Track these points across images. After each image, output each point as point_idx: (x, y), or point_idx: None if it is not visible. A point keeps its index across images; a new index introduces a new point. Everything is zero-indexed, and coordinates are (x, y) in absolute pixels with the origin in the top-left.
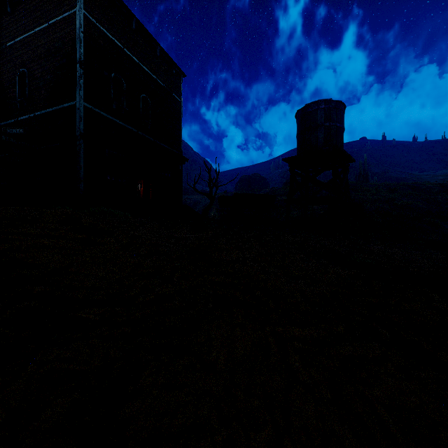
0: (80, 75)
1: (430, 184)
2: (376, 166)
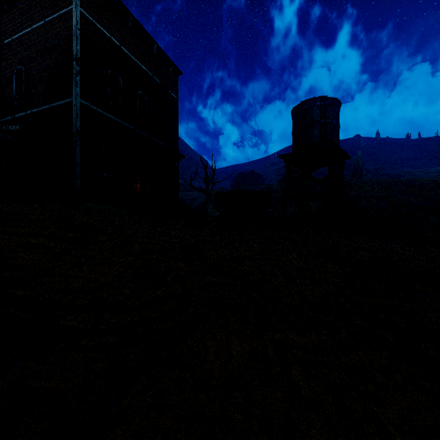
0: (77, 72)
1: (424, 181)
2: (370, 163)
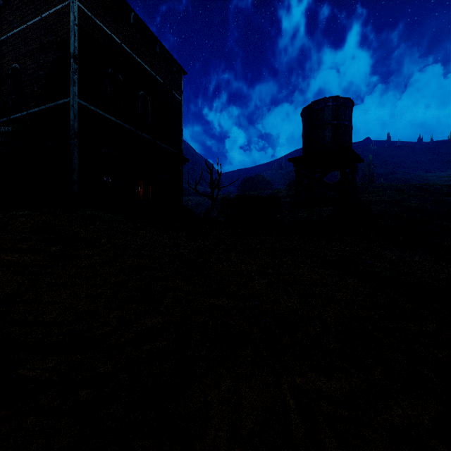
0: (74, 70)
1: (438, 185)
2: (381, 167)
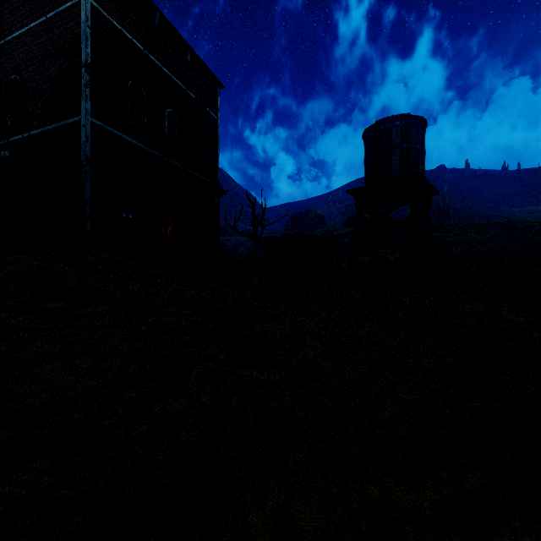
0: (86, 82)
1: (528, 222)
2: (458, 201)
